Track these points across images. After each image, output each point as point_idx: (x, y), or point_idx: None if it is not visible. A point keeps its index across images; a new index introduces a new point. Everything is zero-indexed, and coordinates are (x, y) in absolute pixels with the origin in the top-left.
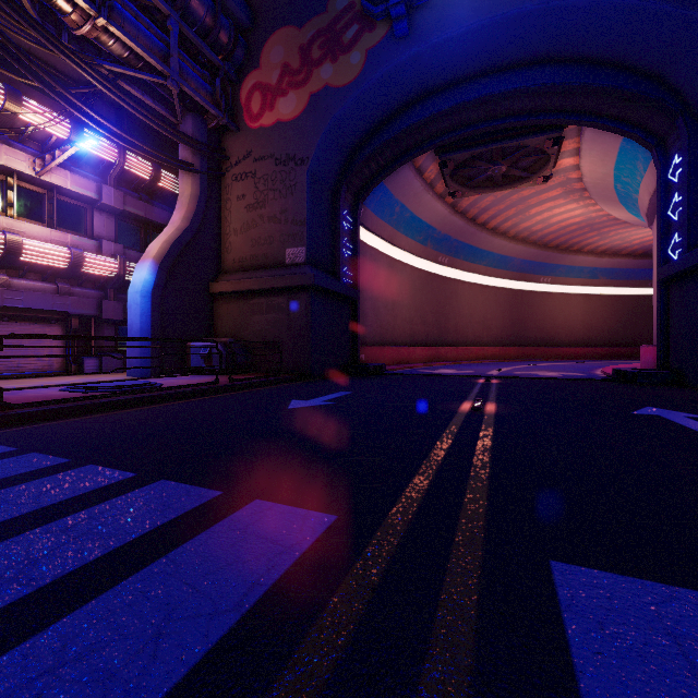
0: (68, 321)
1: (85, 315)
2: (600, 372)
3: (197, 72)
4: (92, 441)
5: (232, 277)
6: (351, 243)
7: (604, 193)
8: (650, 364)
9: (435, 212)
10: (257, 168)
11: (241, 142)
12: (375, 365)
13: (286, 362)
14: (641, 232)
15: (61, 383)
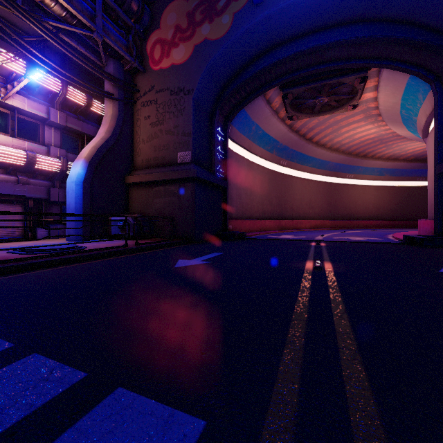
0: (26, 202)
1: (38, 198)
2: (391, 237)
3: (117, 31)
4: (1, 300)
5: (141, 172)
6: (223, 150)
7: (393, 117)
8: (428, 232)
9: (279, 130)
10: (158, 97)
11: (147, 79)
12: (239, 233)
13: (177, 231)
14: (414, 145)
15: (15, 246)
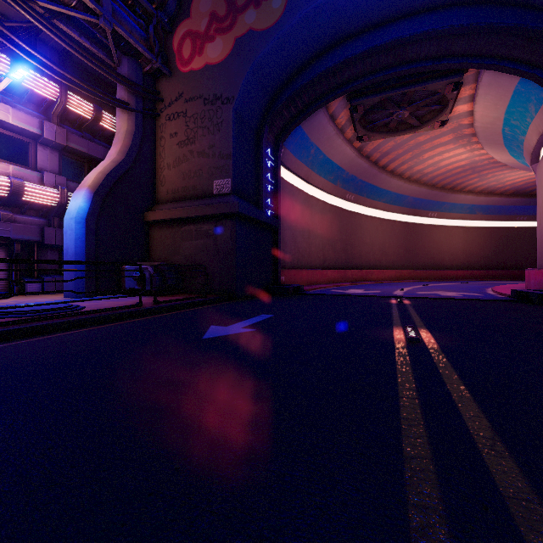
0: (10, 246)
1: (28, 241)
2: (492, 292)
3: (133, 20)
4: None
5: (165, 207)
6: (273, 179)
7: (492, 137)
8: (542, 286)
9: (344, 155)
10: (188, 108)
11: (174, 85)
12: (294, 286)
13: (213, 284)
14: (514, 174)
15: None
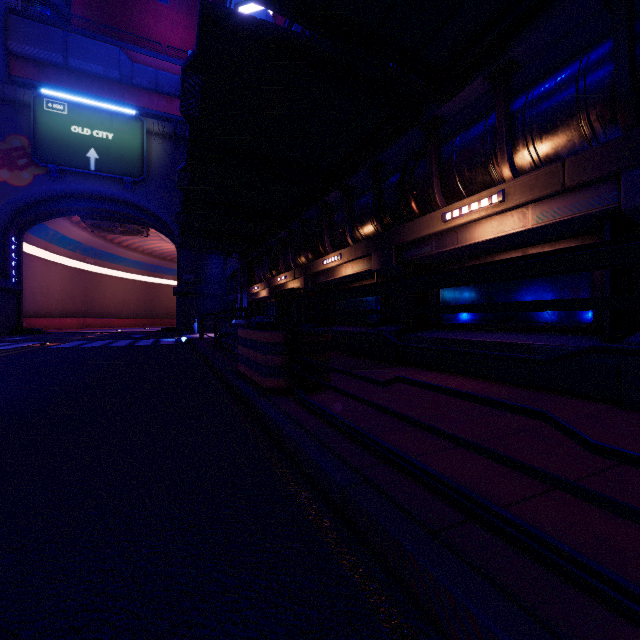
0: None
1: None
2: None
3: None
4: None
5: None
6: (17, 256)
7: None
8: None
9: (82, 235)
10: None
11: None
12: (37, 329)
13: None
14: None
15: None
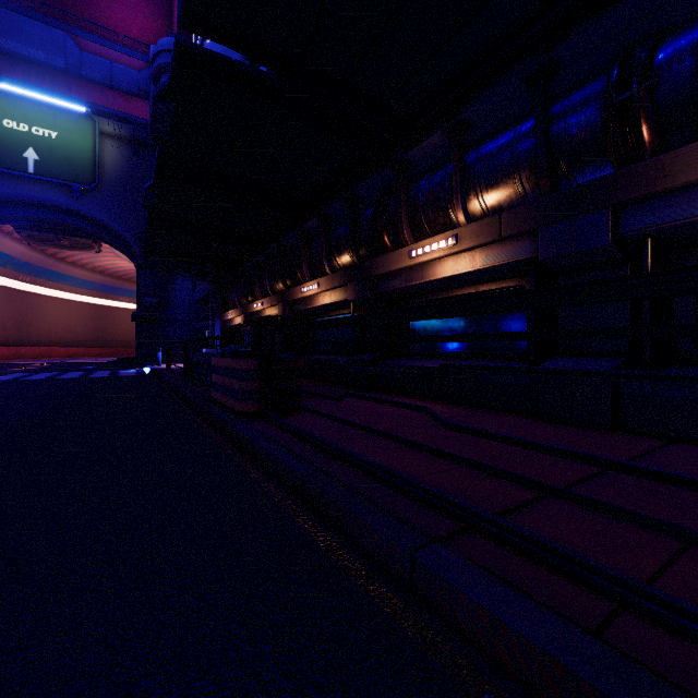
0: None
1: None
2: None
3: None
4: None
5: None
6: None
7: None
8: None
9: (14, 248)
10: None
11: None
12: None
13: None
14: None
15: None
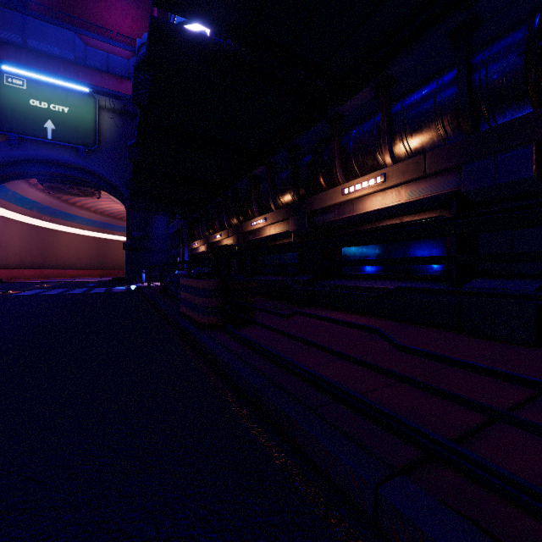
0: None
1: None
2: None
3: None
4: None
5: None
6: None
7: None
8: None
9: (39, 196)
10: None
11: None
12: None
13: None
14: None
15: None
